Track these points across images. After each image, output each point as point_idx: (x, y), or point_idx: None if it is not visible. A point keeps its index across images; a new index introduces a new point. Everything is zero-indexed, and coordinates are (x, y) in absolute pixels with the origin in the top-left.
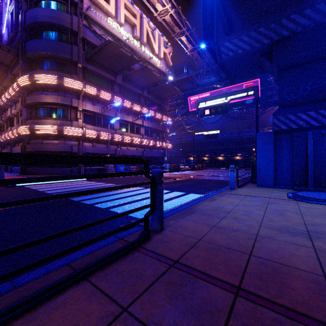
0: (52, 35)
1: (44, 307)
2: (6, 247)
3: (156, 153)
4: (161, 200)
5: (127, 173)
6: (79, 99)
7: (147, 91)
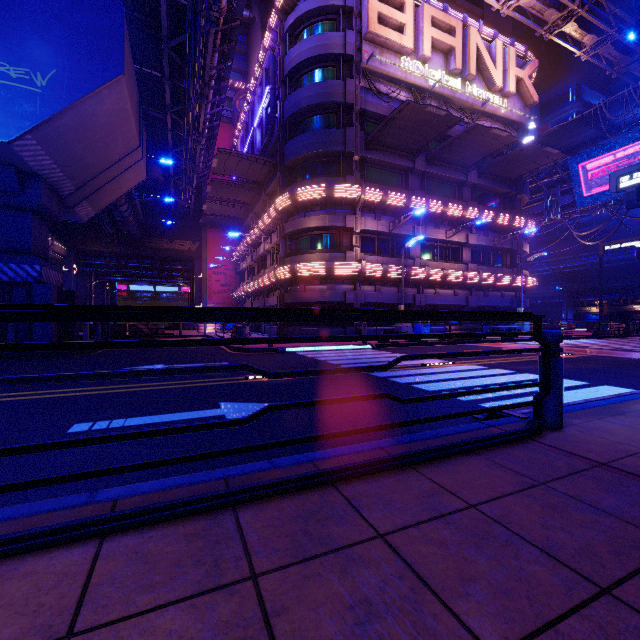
0: (317, 122)
1: (444, 462)
2: (342, 415)
3: (496, 298)
4: (558, 379)
5: (512, 334)
6: (355, 214)
7: (476, 172)
